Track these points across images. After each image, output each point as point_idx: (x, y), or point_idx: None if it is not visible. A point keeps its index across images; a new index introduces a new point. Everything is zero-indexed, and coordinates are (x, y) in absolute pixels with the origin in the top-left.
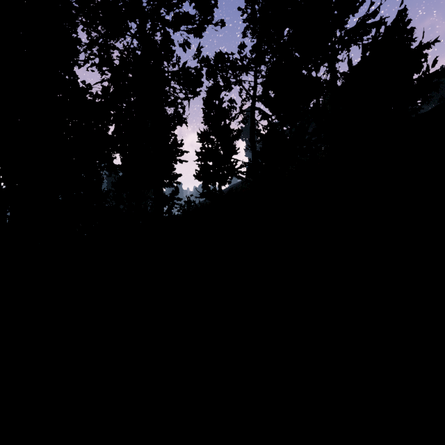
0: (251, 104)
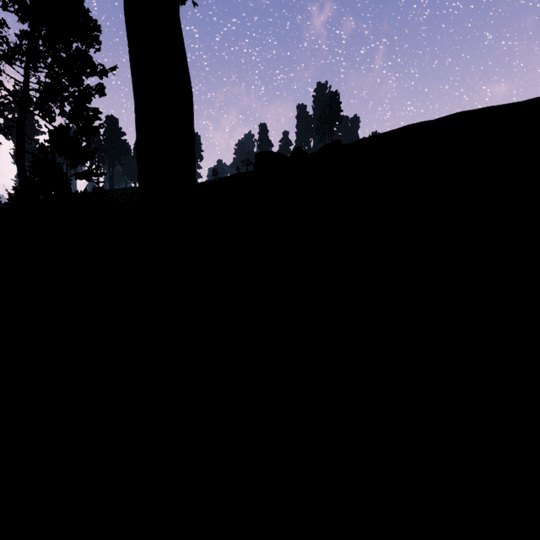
0: (18, 113)
